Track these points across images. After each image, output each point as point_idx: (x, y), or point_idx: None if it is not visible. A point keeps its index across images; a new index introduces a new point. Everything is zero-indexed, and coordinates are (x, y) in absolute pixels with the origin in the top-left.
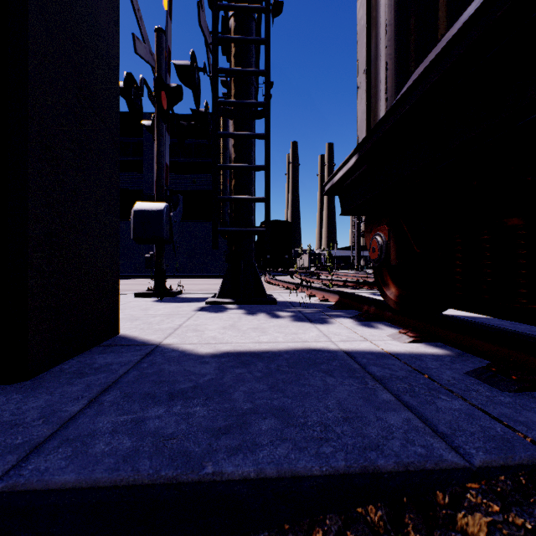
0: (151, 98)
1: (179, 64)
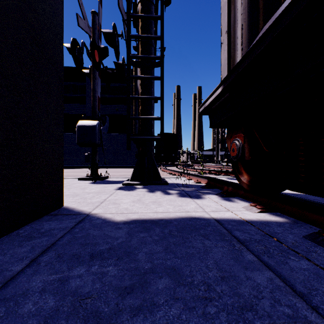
0: (88, 55)
1: (105, 32)
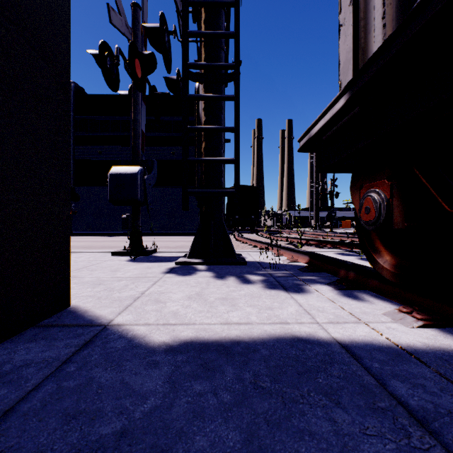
0: (127, 69)
1: (149, 26)
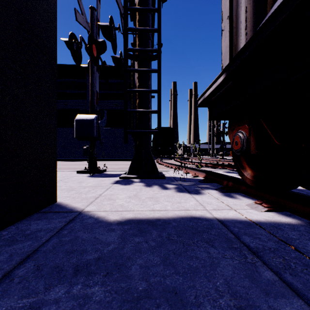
0: (87, 50)
1: (102, 25)
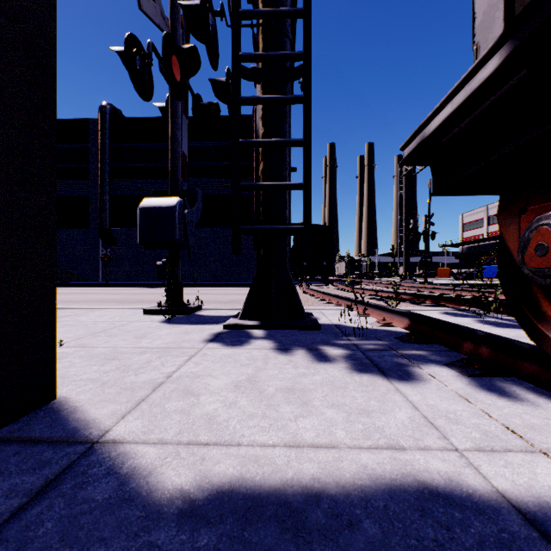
0: (163, 72)
1: (187, 4)
